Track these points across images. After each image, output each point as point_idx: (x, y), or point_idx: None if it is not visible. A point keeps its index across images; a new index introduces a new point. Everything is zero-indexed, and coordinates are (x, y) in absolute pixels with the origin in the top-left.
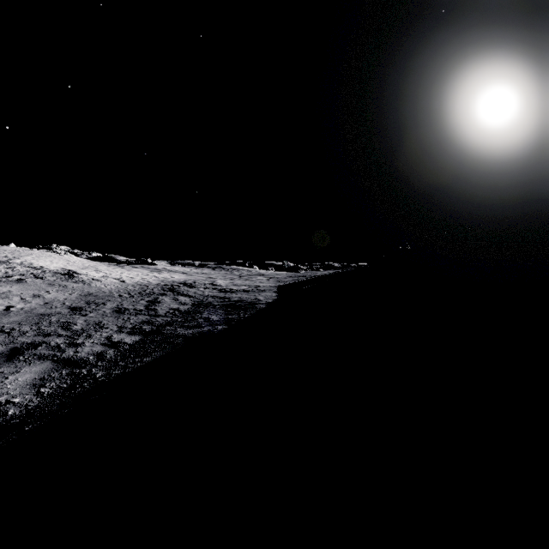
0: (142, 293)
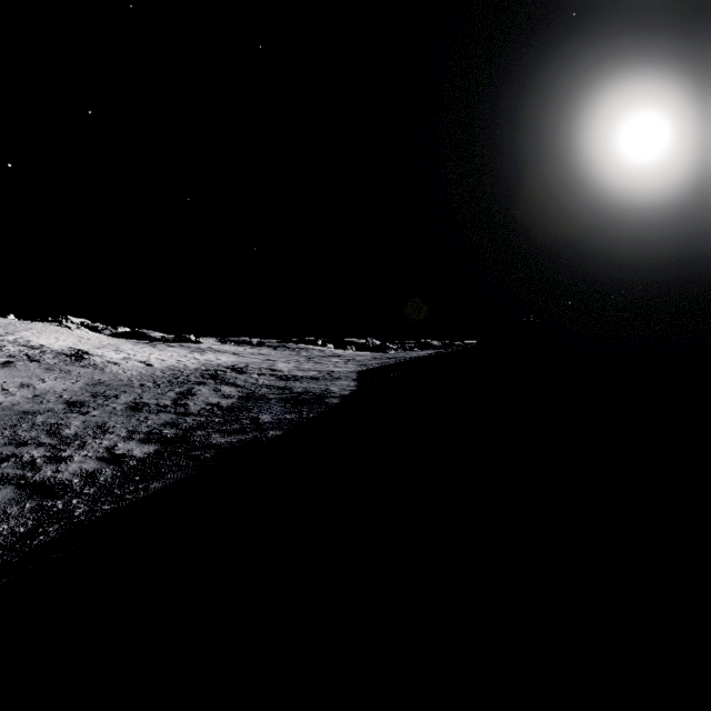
0: (173, 382)
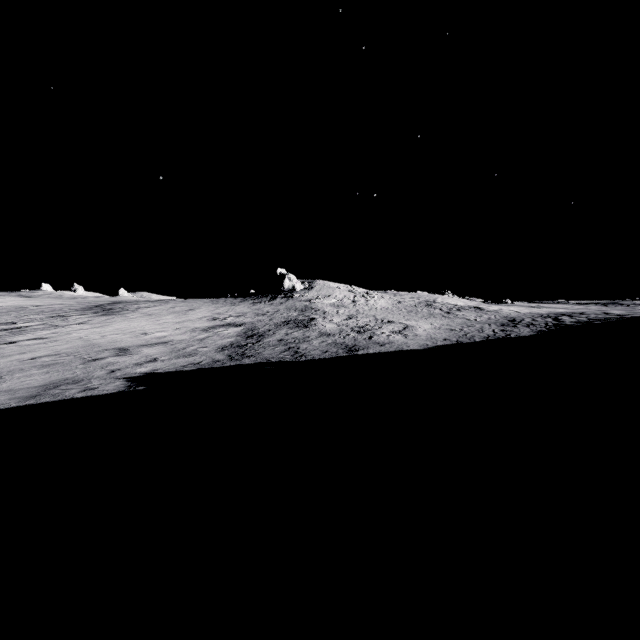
0: (542, 316)
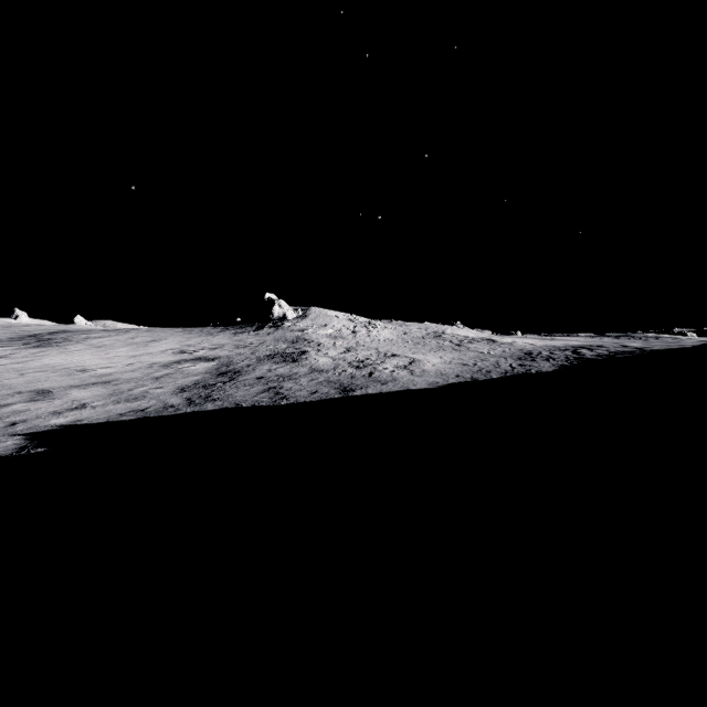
0: (560, 349)
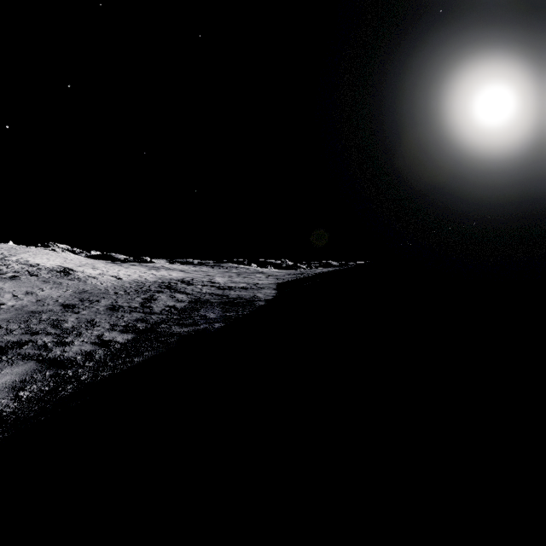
0: (138, 291)
